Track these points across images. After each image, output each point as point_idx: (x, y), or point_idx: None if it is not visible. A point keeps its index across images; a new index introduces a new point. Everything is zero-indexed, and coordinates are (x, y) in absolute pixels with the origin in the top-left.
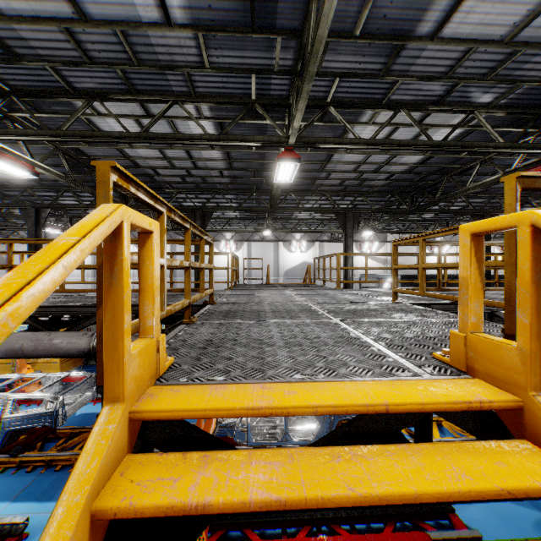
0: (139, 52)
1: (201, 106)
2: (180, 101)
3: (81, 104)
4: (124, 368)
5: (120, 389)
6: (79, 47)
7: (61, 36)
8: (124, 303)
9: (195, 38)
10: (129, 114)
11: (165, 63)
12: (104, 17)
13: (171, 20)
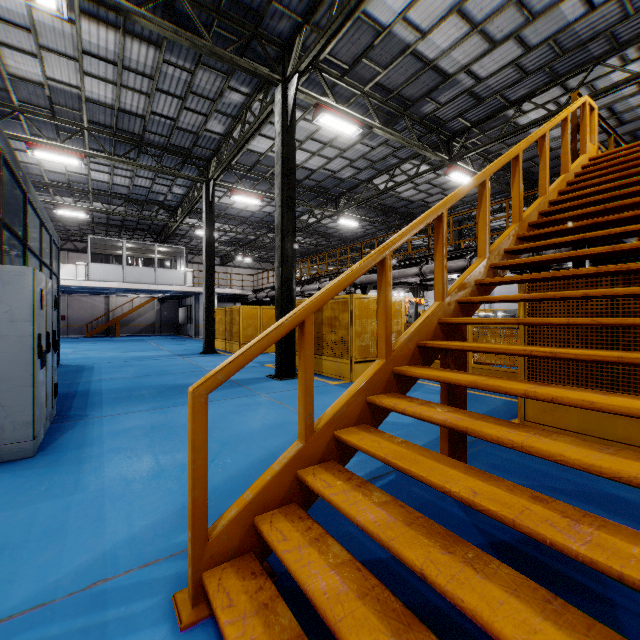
0: (564, 46)
1: (625, 52)
2: (600, 61)
3: (511, 112)
4: (587, 143)
5: (585, 150)
6: (521, 70)
7: (510, 71)
8: (587, 124)
9: (617, 3)
10: (549, 100)
11: (586, 40)
12: (542, 40)
13: (594, 7)
